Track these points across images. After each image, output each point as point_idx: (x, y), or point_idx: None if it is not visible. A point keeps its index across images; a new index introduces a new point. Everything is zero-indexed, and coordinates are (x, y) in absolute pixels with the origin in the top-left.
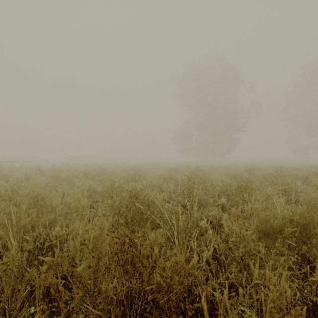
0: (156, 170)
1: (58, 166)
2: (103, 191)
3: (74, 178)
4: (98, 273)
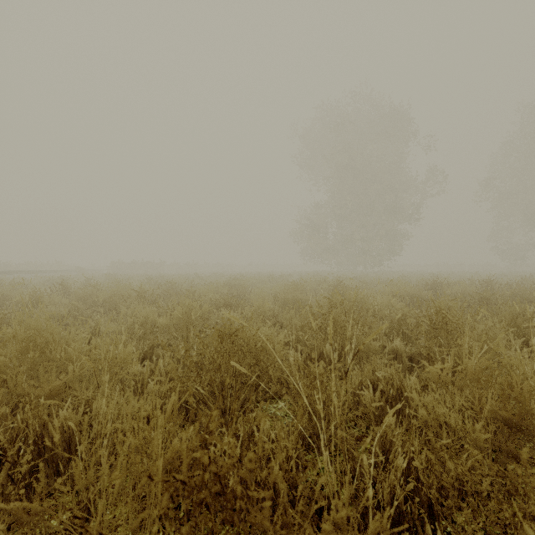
0: (266, 287)
1: (99, 279)
2: (169, 325)
3: (121, 300)
4: (142, 533)
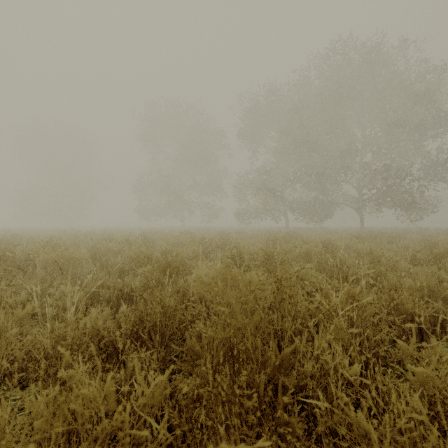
0: None
1: None
2: None
3: None
4: None
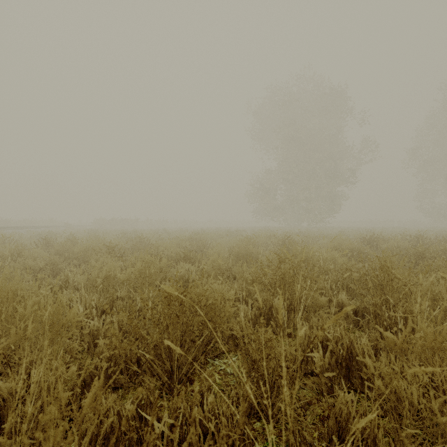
0: (224, 241)
1: (82, 234)
2: (129, 279)
3: (94, 254)
4: None
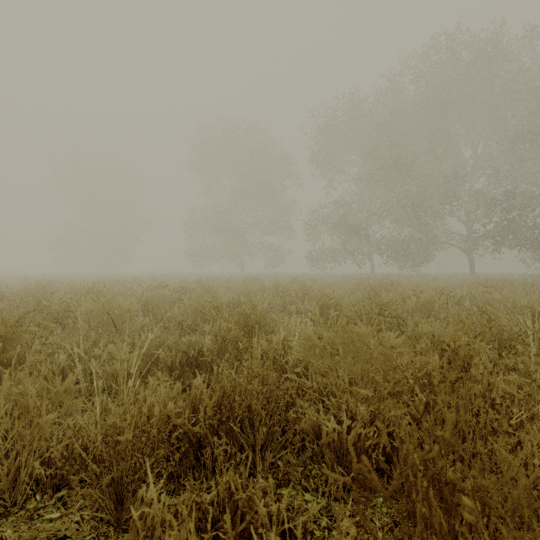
0: None
1: None
2: None
3: None
4: None
